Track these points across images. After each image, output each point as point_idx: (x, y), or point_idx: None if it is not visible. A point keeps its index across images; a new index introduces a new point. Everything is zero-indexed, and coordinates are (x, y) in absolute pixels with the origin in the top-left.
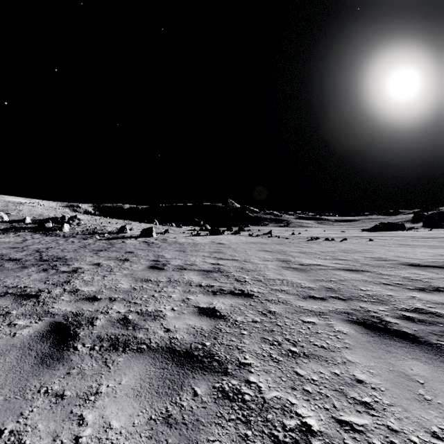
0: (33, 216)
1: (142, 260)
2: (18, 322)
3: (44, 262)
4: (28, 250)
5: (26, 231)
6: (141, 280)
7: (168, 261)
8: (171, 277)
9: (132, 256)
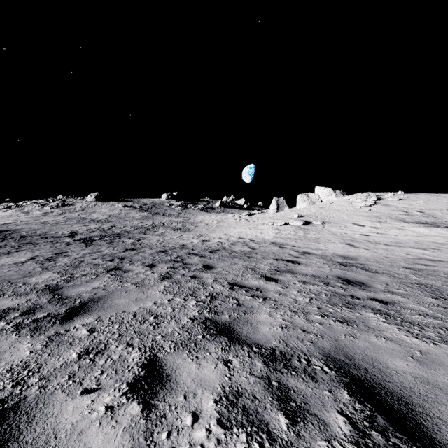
0: None
1: None
2: (67, 254)
3: None
4: None
5: None
6: None
7: None
8: None
9: None
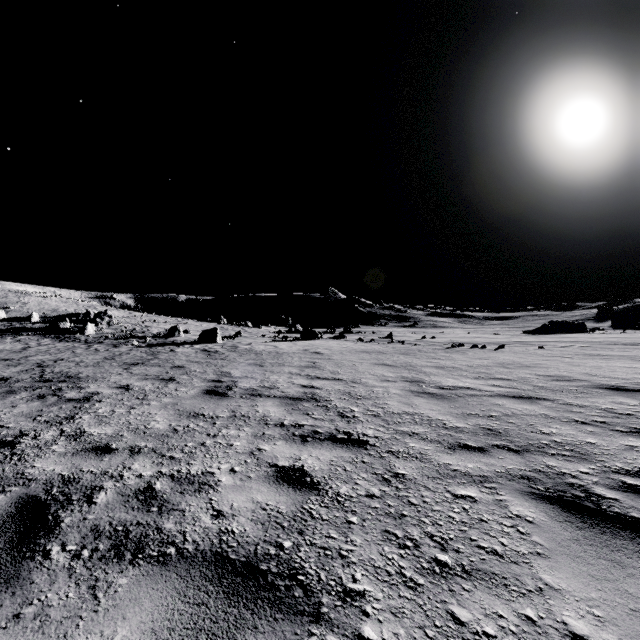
0: (44, 311)
1: (196, 380)
2: None
3: (43, 383)
4: (26, 364)
5: (30, 334)
6: (189, 415)
7: (236, 382)
8: (236, 409)
9: (182, 373)
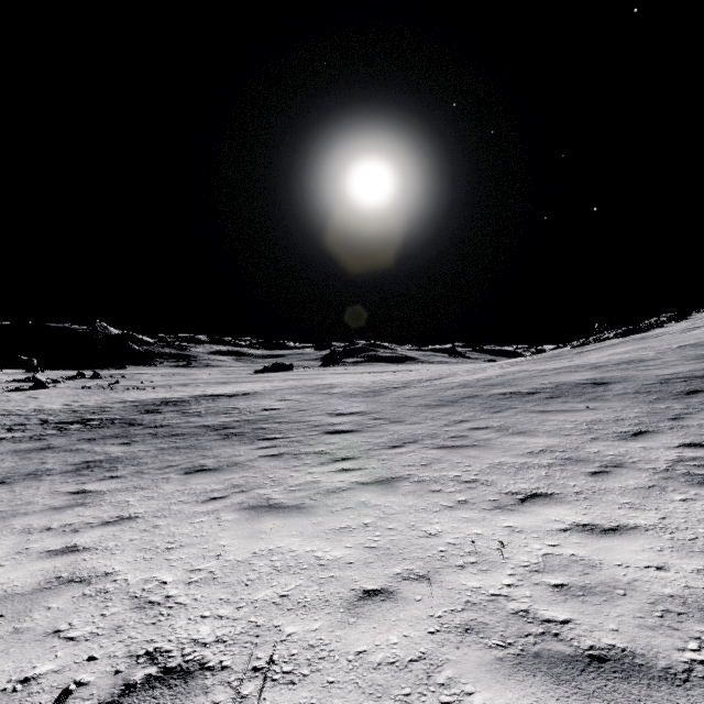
0: None
1: None
2: None
3: None
4: None
5: None
6: None
7: None
8: None
9: None
